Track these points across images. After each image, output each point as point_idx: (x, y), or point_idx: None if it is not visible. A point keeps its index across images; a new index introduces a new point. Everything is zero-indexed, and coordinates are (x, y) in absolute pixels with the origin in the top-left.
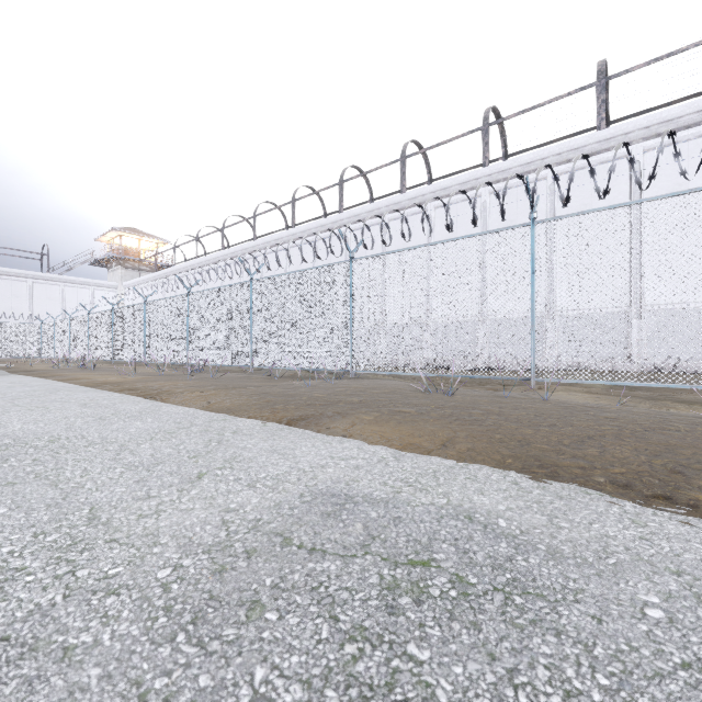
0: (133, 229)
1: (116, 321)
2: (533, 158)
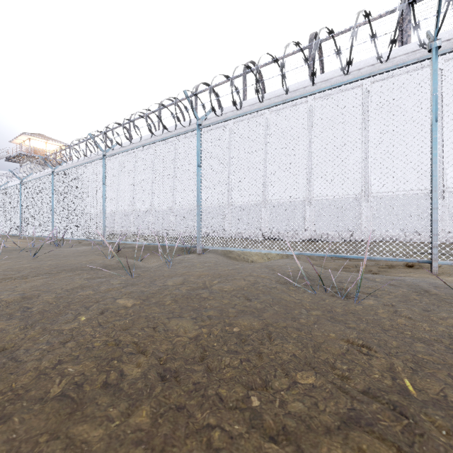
0: (40, 135)
1: (1, 200)
2: (351, 69)
